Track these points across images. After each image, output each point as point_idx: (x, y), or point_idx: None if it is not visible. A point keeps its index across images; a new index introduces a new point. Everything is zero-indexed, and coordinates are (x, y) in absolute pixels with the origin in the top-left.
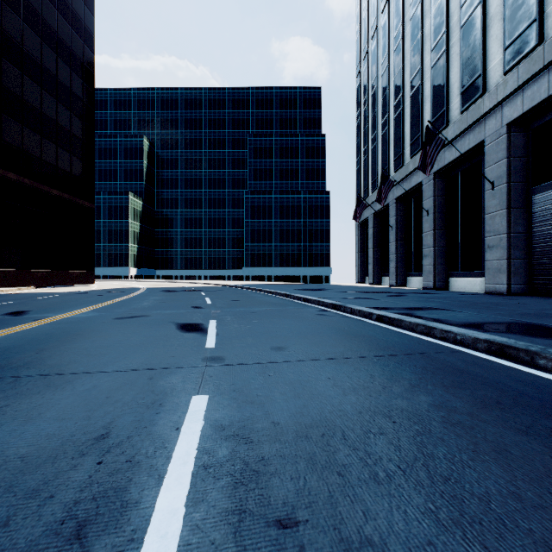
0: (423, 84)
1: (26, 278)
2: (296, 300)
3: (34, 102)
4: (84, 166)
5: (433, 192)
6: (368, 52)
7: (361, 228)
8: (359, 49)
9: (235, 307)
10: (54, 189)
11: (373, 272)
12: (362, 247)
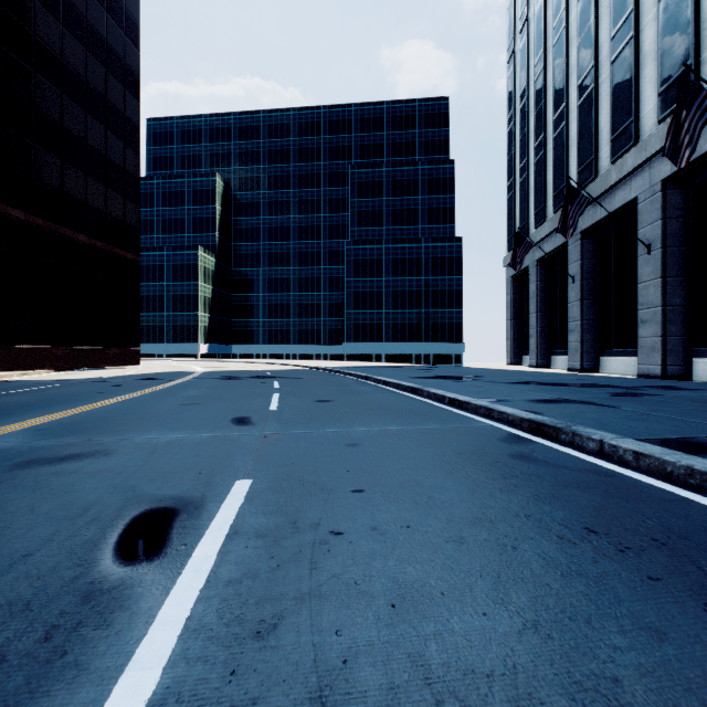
0: (640, 35)
1: (39, 357)
2: (435, 402)
3: (52, 112)
4: (126, 203)
5: (661, 213)
6: (529, 18)
7: (515, 284)
8: (512, 19)
9: (316, 422)
10: (82, 234)
11: (536, 349)
12: (517, 311)
